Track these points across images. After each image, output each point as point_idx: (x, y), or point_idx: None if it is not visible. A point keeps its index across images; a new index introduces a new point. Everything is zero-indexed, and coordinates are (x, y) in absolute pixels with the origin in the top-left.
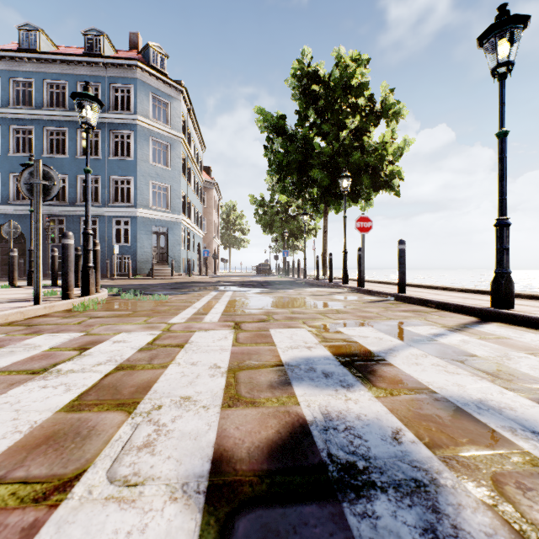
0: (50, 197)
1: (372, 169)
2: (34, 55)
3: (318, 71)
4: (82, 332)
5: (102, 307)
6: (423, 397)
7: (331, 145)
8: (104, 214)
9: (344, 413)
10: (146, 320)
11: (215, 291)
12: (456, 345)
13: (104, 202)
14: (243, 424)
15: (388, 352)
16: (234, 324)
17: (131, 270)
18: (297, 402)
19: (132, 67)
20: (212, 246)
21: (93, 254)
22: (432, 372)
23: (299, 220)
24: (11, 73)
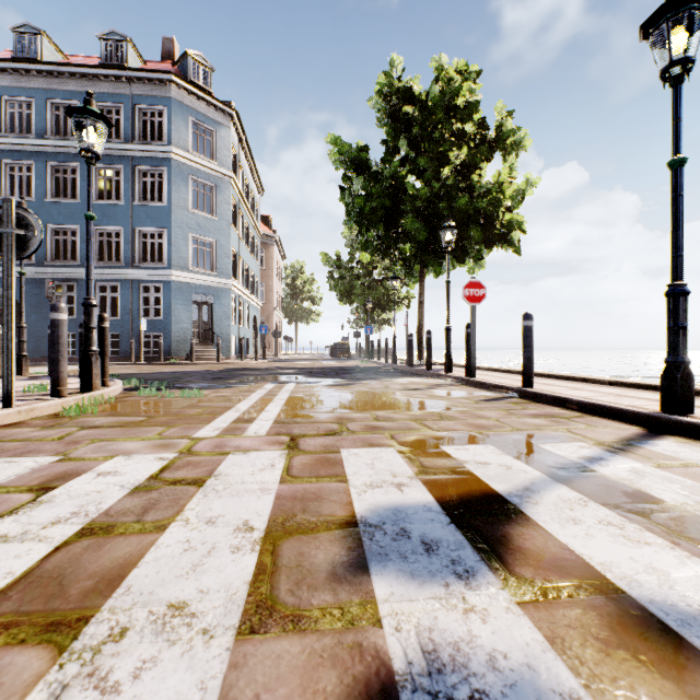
0: (28, 253)
1: (484, 218)
2: (33, 66)
3: (412, 87)
4: (57, 454)
5: (106, 410)
6: (602, 604)
7: (429, 185)
8: (127, 278)
9: (465, 651)
10: (161, 432)
11: (271, 383)
12: (627, 480)
13: (128, 262)
14: (271, 683)
15: (524, 495)
16: (289, 440)
17: (164, 353)
18: (378, 619)
19: (165, 83)
20: (273, 320)
21: (101, 333)
22: (604, 540)
23: (387, 286)
24: (3, 90)
